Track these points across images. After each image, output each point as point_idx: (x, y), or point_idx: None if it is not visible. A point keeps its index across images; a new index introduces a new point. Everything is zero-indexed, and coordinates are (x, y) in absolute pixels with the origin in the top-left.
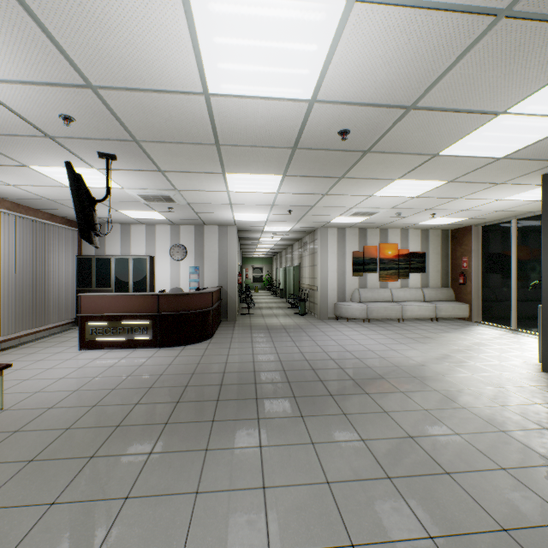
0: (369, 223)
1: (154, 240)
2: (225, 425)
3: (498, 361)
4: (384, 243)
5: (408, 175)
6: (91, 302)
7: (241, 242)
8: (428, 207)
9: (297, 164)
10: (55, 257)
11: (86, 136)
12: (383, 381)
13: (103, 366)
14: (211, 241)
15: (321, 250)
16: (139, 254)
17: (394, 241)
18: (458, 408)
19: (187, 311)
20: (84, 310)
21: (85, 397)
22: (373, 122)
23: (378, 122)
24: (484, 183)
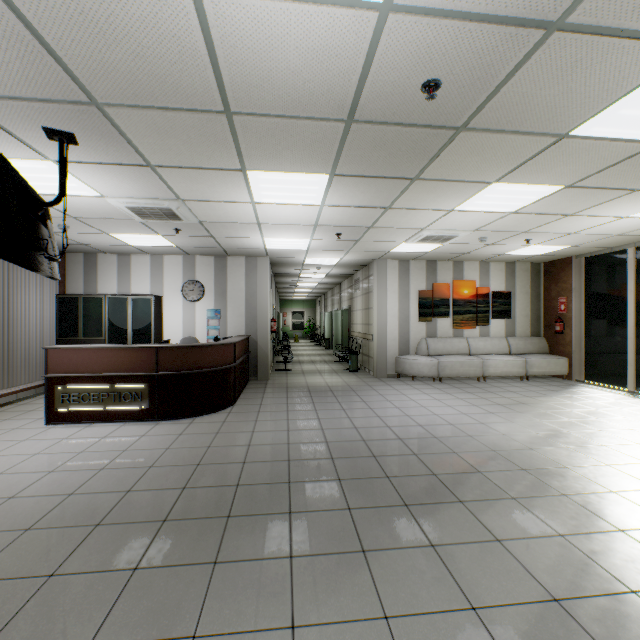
0: (441, 254)
1: (162, 275)
2: (234, 574)
3: (634, 442)
4: (459, 280)
5: (512, 174)
6: (62, 358)
7: (277, 280)
8: (524, 229)
9: (352, 154)
10: (24, 296)
11: (13, 93)
12: (480, 477)
13: (69, 452)
14: (236, 276)
15: (378, 288)
16: (142, 293)
17: (471, 278)
18: (612, 530)
19: (199, 369)
20: (52, 369)
21: (19, 511)
22: (484, 61)
23: (492, 61)
24: (615, 190)
